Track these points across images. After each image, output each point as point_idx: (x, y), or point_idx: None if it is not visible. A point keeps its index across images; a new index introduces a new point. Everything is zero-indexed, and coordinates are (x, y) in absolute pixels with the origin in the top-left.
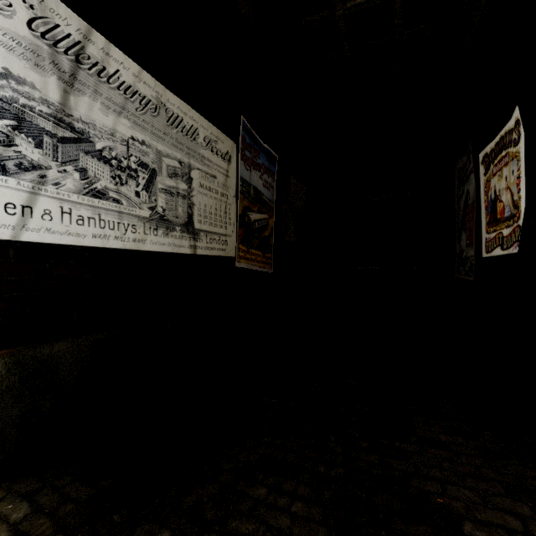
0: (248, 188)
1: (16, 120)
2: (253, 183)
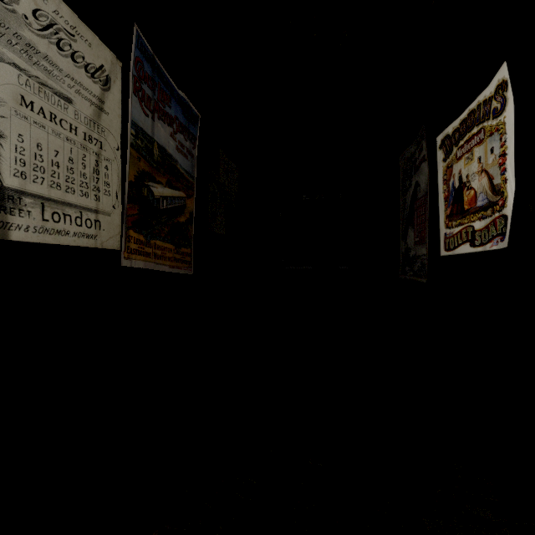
0: (148, 143)
1: None
2: (158, 140)
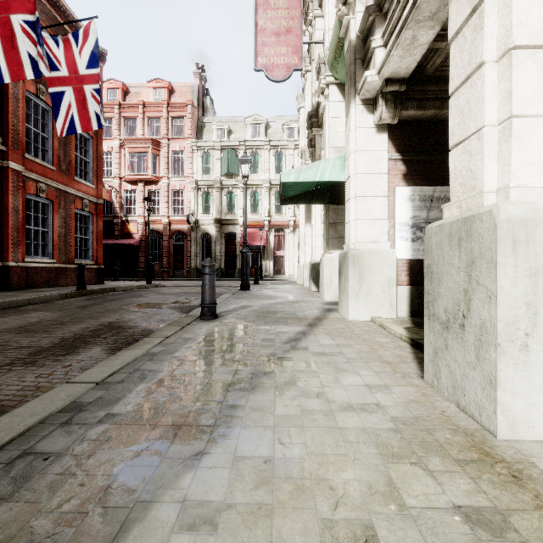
0: None
1: (416, 227)
2: None
